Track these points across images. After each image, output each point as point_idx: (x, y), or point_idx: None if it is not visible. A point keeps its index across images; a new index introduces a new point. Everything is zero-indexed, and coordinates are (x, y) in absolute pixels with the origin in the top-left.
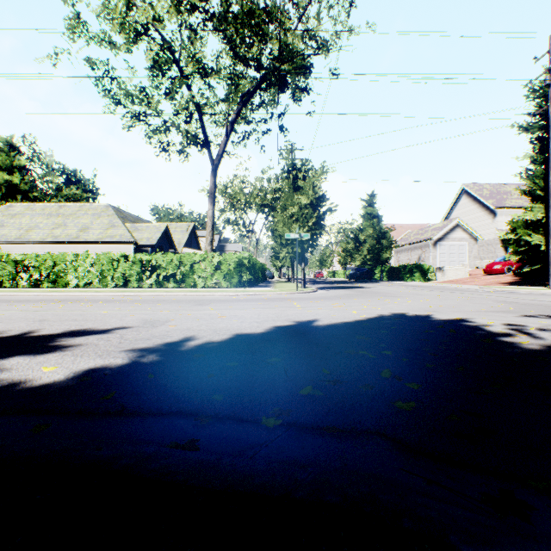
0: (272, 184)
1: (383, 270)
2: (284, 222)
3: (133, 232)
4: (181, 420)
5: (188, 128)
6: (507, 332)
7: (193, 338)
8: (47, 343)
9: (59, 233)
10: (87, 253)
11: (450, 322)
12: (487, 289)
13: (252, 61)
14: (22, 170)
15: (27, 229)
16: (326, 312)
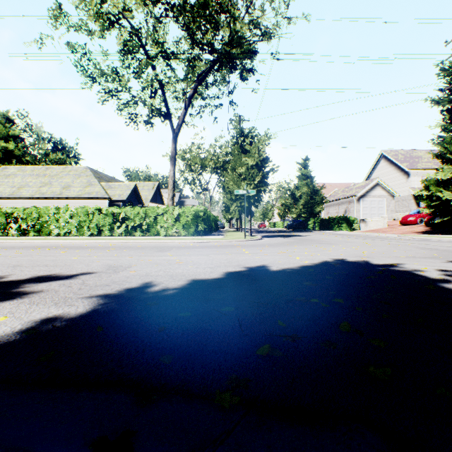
0: (223, 149)
1: (315, 221)
2: (234, 180)
3: (107, 189)
4: (119, 395)
5: (152, 102)
6: (444, 278)
7: (150, 284)
8: (10, 290)
9: (46, 190)
10: (67, 207)
11: (387, 268)
12: (405, 237)
13: (207, 46)
14: (17, 138)
15: (19, 187)
16: (272, 258)
